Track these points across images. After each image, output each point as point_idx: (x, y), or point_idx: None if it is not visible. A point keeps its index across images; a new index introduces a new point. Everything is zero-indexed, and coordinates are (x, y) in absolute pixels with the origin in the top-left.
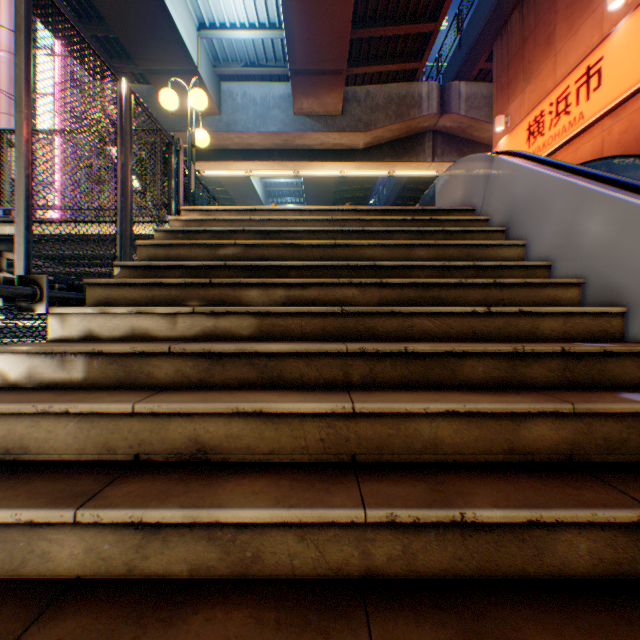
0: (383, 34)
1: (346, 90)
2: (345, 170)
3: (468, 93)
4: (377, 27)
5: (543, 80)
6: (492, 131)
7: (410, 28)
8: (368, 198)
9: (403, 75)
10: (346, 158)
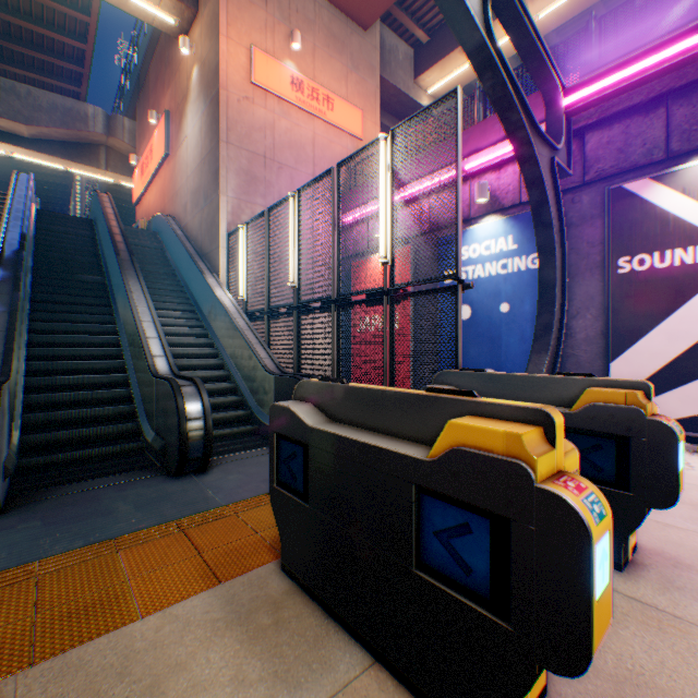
0: (35, 56)
1: (5, 81)
2: (13, 152)
3: (133, 128)
4: (28, 48)
5: (149, 143)
6: (138, 163)
7: (62, 63)
8: (71, 188)
9: (72, 91)
10: (11, 141)
